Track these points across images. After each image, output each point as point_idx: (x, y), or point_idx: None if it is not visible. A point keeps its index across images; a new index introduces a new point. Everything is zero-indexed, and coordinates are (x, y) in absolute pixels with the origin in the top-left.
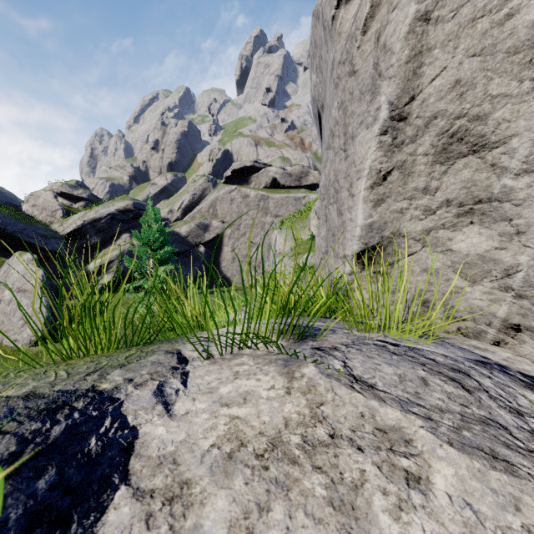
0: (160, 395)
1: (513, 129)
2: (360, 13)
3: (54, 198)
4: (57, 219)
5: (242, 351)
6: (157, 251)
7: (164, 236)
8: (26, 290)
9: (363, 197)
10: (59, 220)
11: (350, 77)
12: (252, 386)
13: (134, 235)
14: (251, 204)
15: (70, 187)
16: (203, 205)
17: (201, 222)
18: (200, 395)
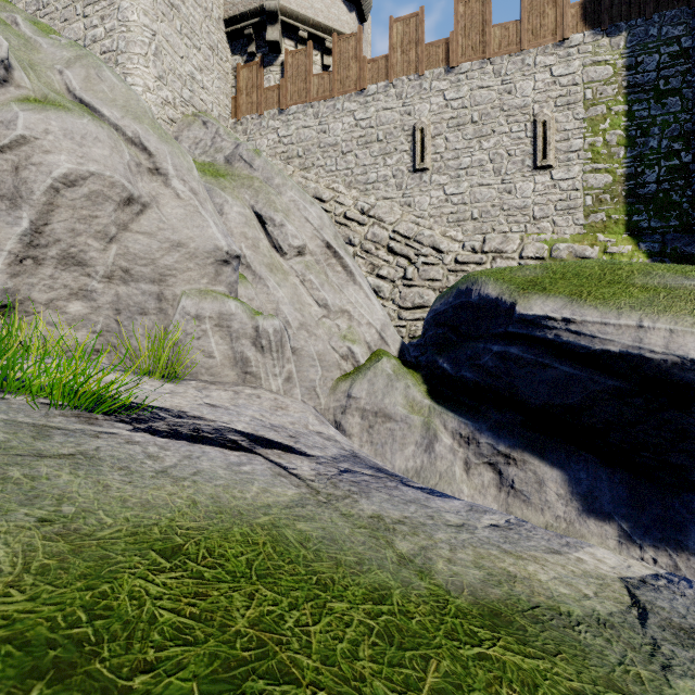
0: None
1: (98, 263)
2: None
3: None
4: None
5: None
6: None
7: None
8: None
9: (1, 269)
10: None
11: None
12: None
13: None
14: None
15: None
16: None
17: None
18: None
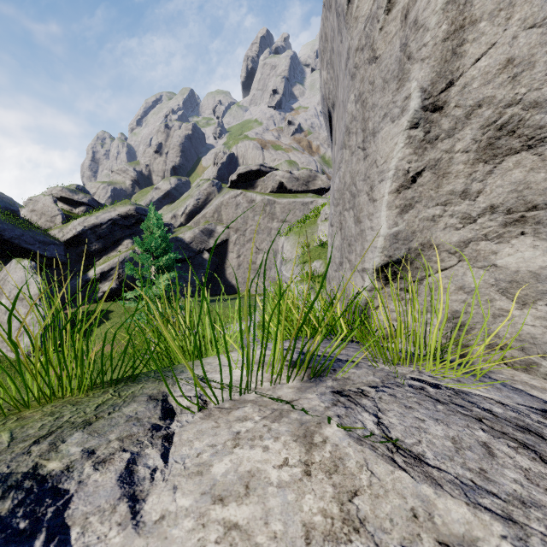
0: (128, 482)
1: None
2: None
3: (54, 203)
4: (57, 224)
5: (245, 396)
6: (159, 258)
7: (167, 242)
8: (23, 299)
9: (387, 202)
10: (59, 226)
11: (370, 64)
12: (257, 461)
13: (135, 242)
14: (257, 209)
15: (70, 191)
16: (207, 210)
17: (205, 227)
18: (185, 480)
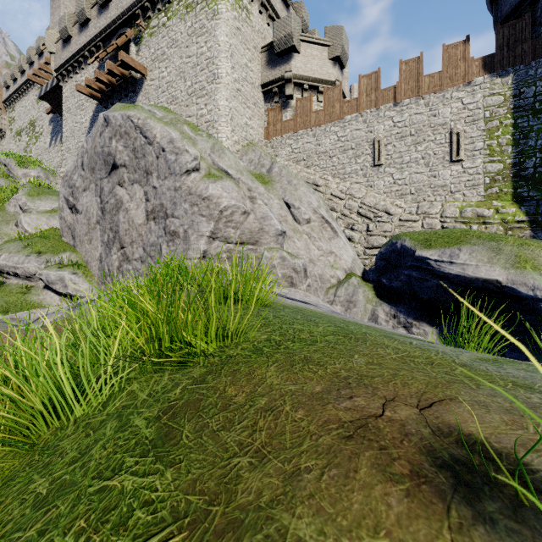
0: None
1: (233, 238)
2: (202, 194)
3: None
4: None
5: None
6: None
7: None
8: None
9: (203, 243)
10: None
11: (196, 206)
12: None
13: None
14: None
15: None
16: None
17: None
18: None
